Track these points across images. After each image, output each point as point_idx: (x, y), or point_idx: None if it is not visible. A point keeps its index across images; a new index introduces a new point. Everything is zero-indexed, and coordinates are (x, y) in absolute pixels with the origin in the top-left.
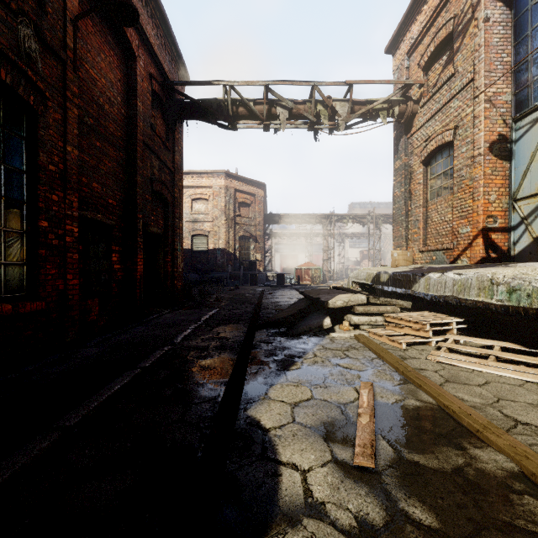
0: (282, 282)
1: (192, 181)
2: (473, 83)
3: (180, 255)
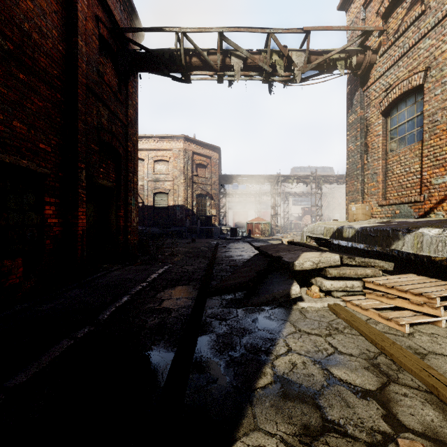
0: (234, 235)
1: (154, 144)
2: None
3: (134, 210)
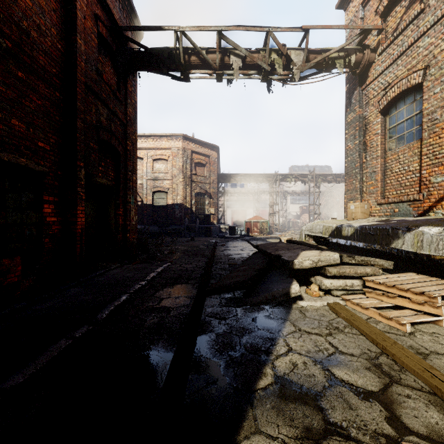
0: (233, 233)
1: (153, 143)
2: None
3: (133, 208)
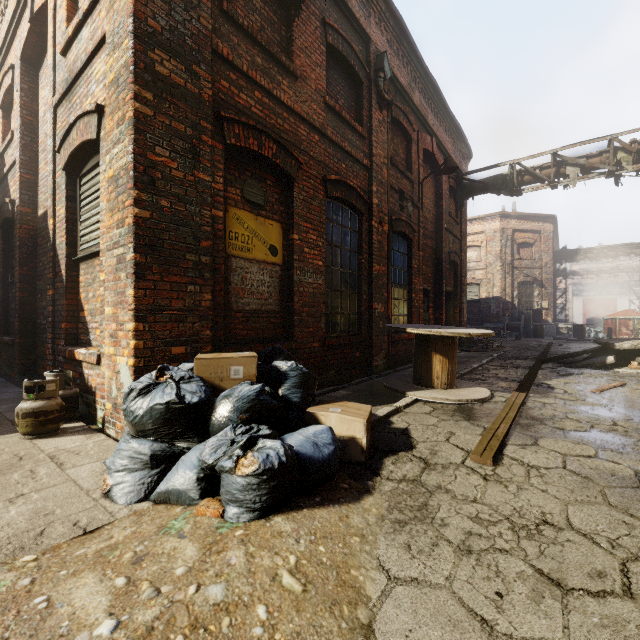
0: (580, 335)
1: None
2: None
3: (465, 307)
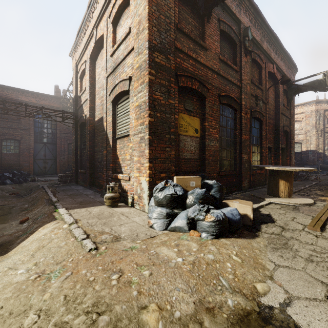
0: None
1: None
2: None
3: (293, 156)
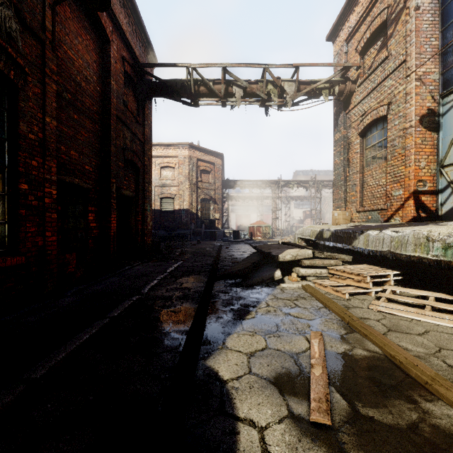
0: (237, 237)
1: (161, 151)
2: (405, 64)
3: (149, 215)
